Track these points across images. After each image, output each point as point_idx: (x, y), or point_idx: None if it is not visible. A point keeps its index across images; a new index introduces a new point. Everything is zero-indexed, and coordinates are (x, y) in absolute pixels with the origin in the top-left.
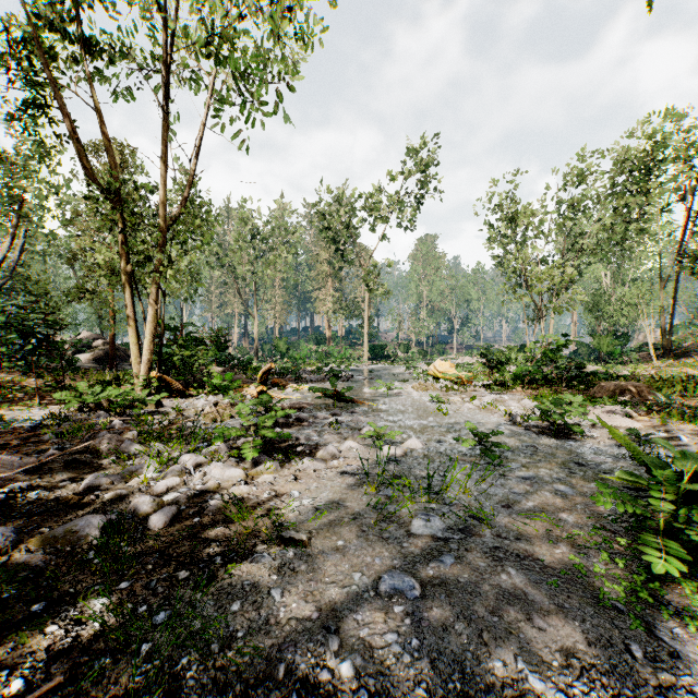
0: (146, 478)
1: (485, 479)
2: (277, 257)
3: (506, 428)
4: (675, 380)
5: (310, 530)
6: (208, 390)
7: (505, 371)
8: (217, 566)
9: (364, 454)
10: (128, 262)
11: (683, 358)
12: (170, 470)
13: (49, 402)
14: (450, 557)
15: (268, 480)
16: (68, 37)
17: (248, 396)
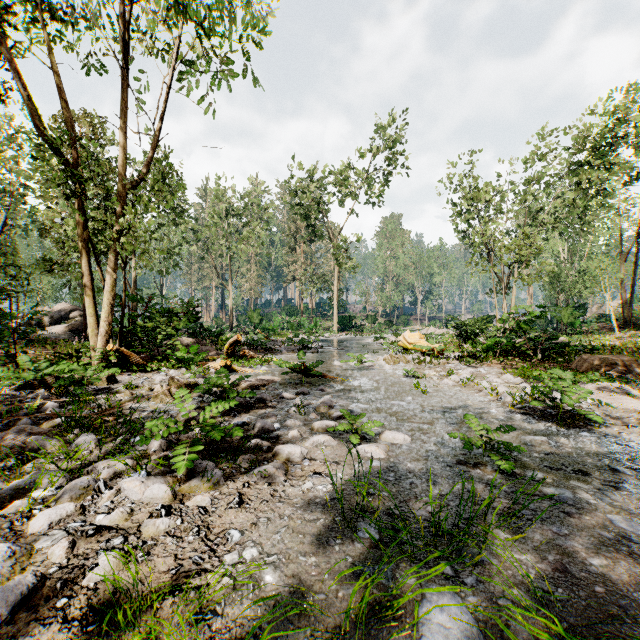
0: (30, 502)
1: (516, 513)
2: (251, 233)
3: (498, 411)
4: None
5: (243, 638)
6: (171, 364)
7: (478, 342)
8: None
9: (336, 453)
10: (84, 228)
11: None
12: (71, 487)
13: None
14: None
15: (203, 503)
16: None
17: (211, 370)
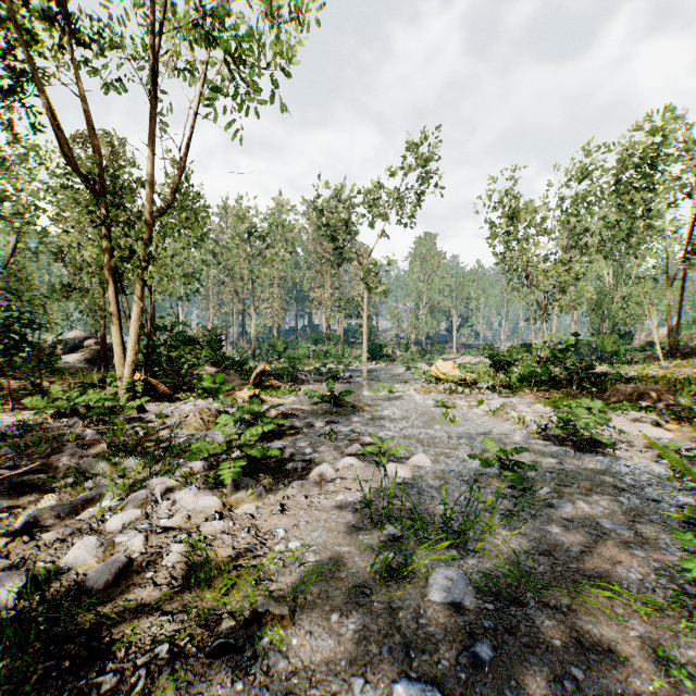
0: (101, 509)
1: (516, 514)
2: (274, 255)
3: (522, 438)
4: (694, 382)
5: (295, 594)
6: (198, 394)
7: (512, 372)
8: (160, 663)
9: (365, 473)
10: (111, 256)
11: (691, 358)
12: (132, 498)
13: (25, 407)
14: (488, 647)
15: (249, 511)
16: (46, 16)
17: (239, 400)
